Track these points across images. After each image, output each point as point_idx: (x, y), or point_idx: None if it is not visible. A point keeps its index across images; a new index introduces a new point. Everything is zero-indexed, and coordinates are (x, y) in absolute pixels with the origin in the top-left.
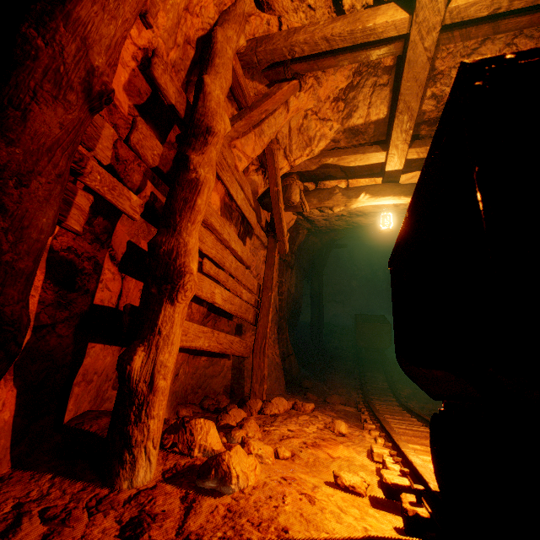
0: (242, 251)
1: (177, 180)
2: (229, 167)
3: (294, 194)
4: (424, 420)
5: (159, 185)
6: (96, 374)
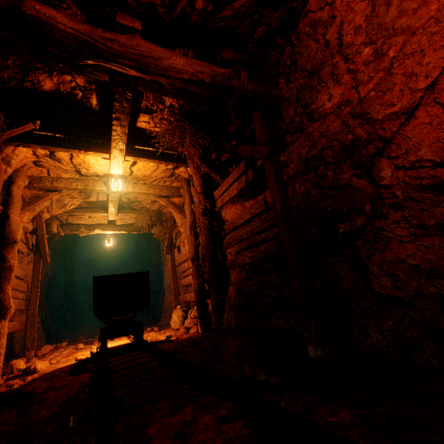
0: (20, 272)
1: None
2: None
3: (54, 229)
4: None
5: None
6: None
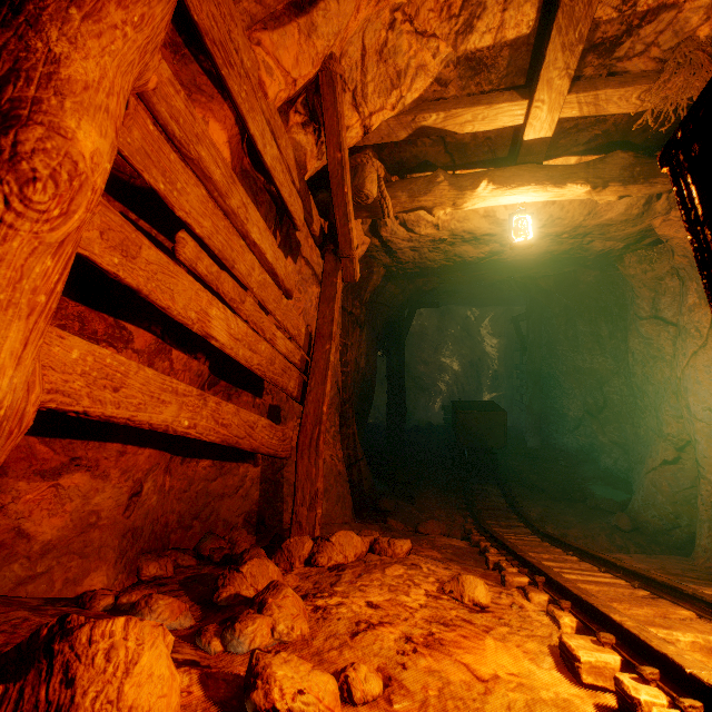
0: (275, 255)
1: None
2: (247, 77)
3: (370, 180)
4: (597, 560)
5: None
6: None
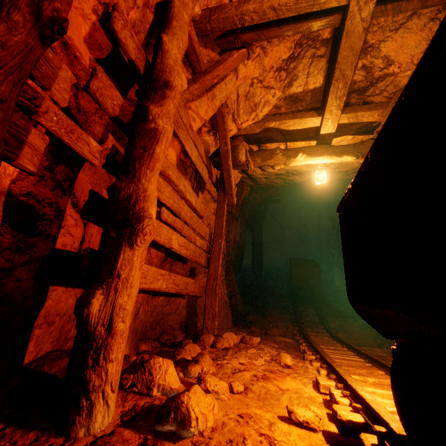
0: (196, 202)
1: (136, 129)
2: (185, 126)
3: (241, 154)
4: (355, 350)
5: (120, 138)
6: (58, 315)
